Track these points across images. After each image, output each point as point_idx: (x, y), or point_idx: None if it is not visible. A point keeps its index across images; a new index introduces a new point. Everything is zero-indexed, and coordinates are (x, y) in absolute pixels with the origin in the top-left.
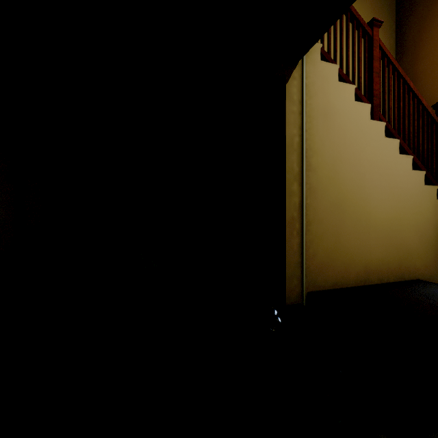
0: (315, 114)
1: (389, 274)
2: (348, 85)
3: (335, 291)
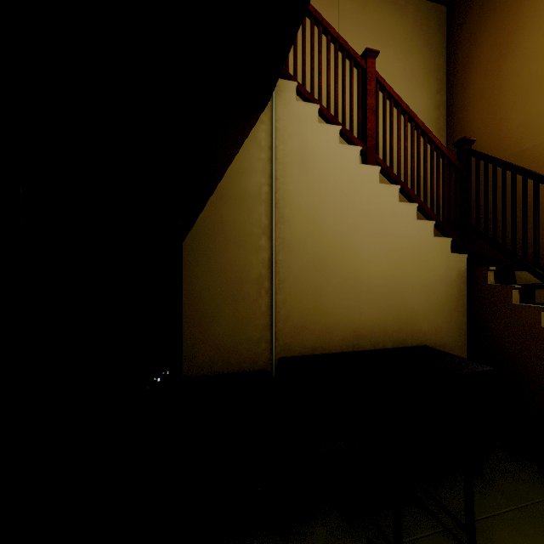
0: (288, 160)
1: (386, 338)
2: (331, 126)
3: (312, 356)
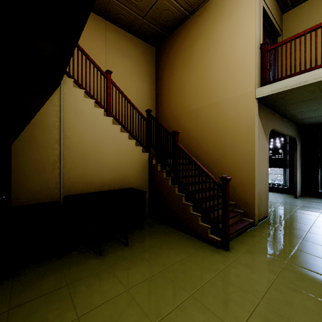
0: (69, 112)
1: (115, 185)
2: (90, 99)
3: (80, 194)
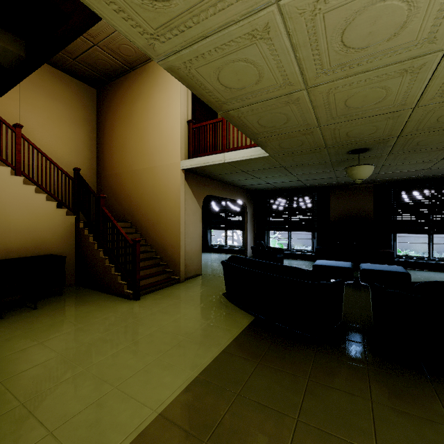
0: None
1: (27, 252)
2: None
3: None
